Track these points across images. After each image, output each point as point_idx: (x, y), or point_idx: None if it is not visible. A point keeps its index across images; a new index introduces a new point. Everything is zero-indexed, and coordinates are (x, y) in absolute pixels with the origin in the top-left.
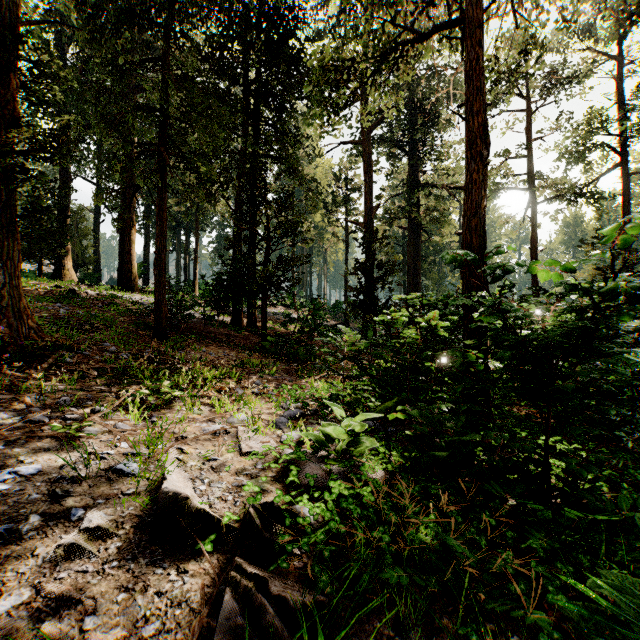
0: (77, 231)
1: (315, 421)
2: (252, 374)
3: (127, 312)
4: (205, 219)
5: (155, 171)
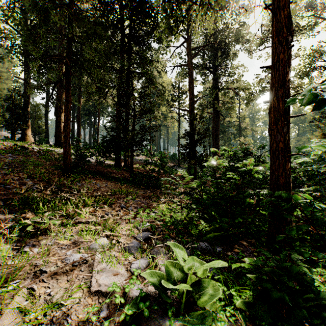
0: (35, 116)
1: (160, 242)
2: (121, 199)
3: (52, 159)
4: (104, 110)
5: (64, 73)
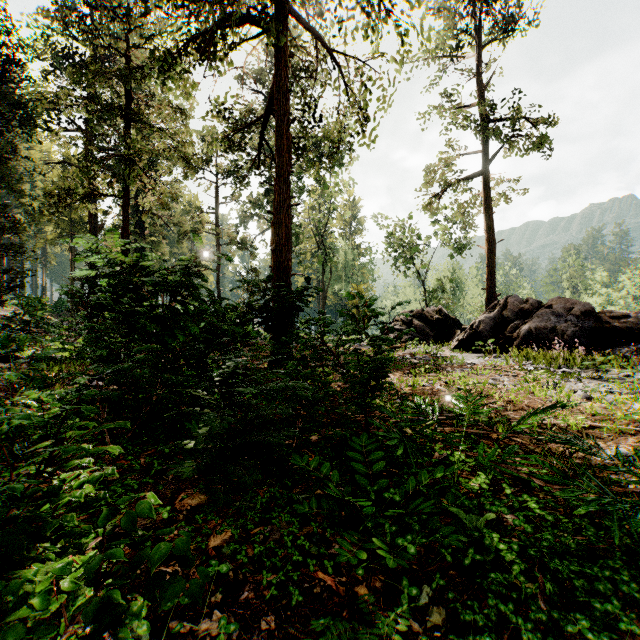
0: None
1: None
2: None
3: None
4: None
5: None
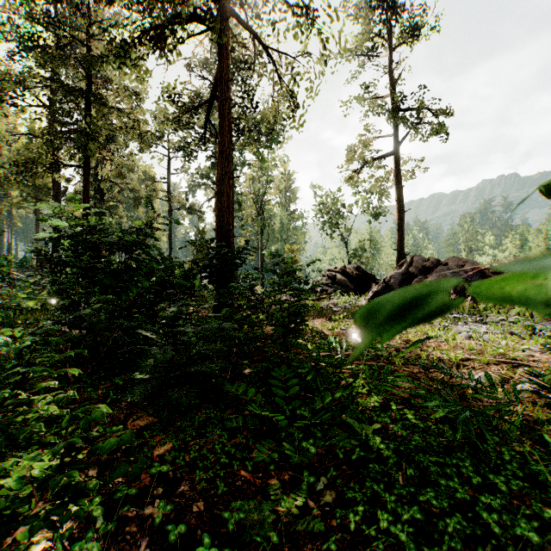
0: None
1: None
2: None
3: None
4: None
5: None
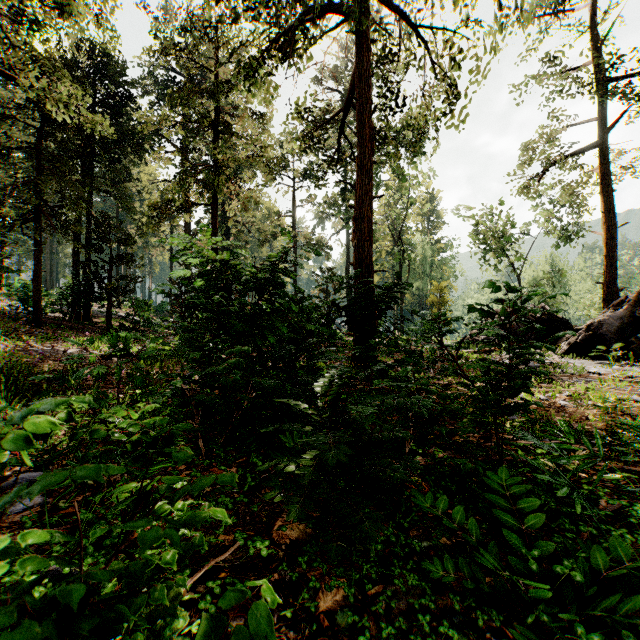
0: None
1: None
2: None
3: None
4: None
5: (32, 220)
